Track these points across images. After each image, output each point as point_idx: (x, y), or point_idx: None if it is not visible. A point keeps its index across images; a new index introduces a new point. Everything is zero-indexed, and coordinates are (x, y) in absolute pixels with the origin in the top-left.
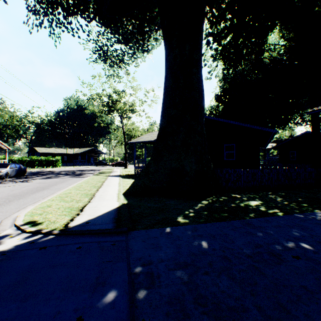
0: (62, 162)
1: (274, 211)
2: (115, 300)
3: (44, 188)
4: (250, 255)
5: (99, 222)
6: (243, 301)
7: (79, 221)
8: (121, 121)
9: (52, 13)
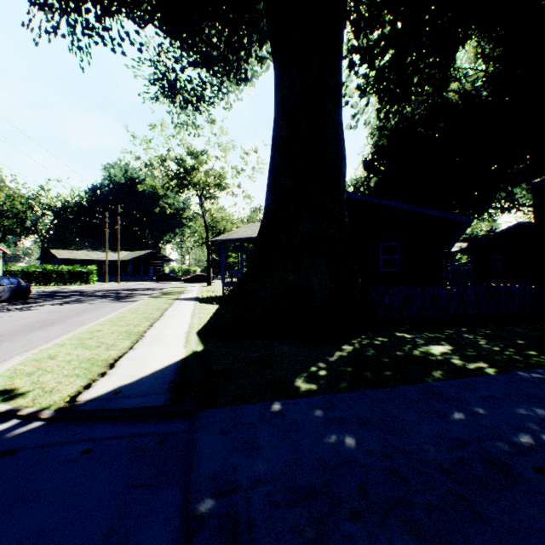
0: (100, 275)
1: (477, 365)
2: None
3: (55, 321)
4: (446, 465)
5: (141, 391)
6: None
7: (102, 389)
8: (200, 203)
9: (76, 9)
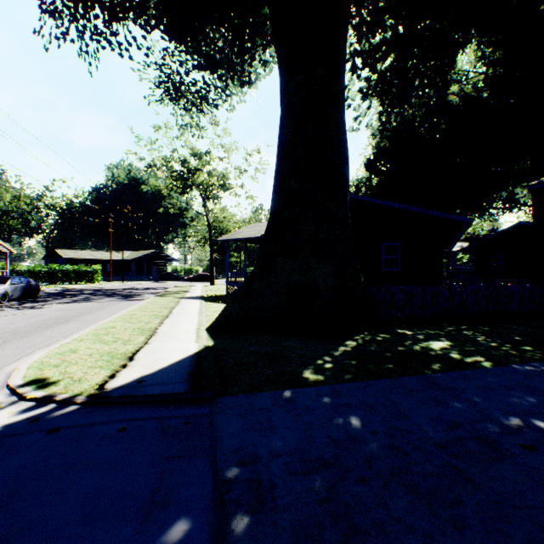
0: (104, 274)
1: (475, 359)
2: (186, 539)
3: (68, 319)
4: (442, 442)
5: (162, 380)
6: (439, 541)
7: (126, 378)
8: (203, 204)
9: (85, 16)
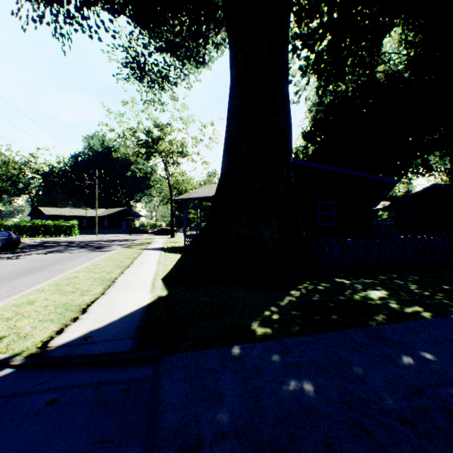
0: (81, 228)
1: (414, 309)
2: None
3: (39, 269)
4: (406, 416)
5: (109, 336)
6: None
7: (73, 334)
8: (165, 168)
9: (58, 1)
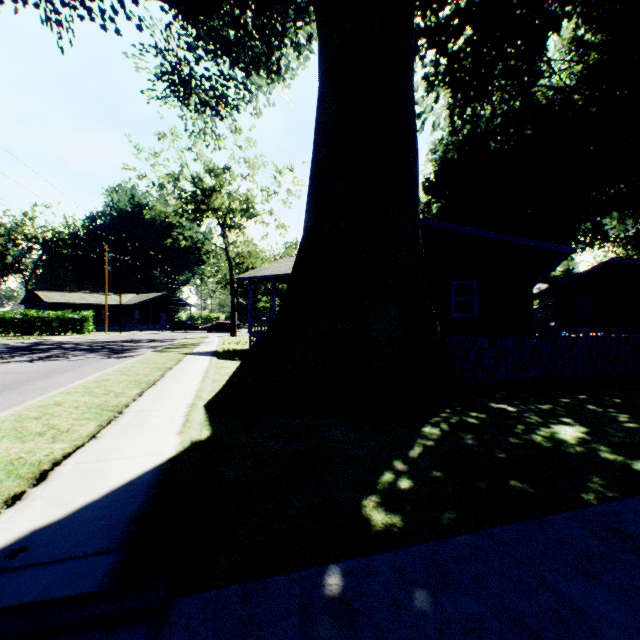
0: (99, 323)
1: None
2: None
3: (5, 387)
4: None
5: (67, 545)
6: None
7: None
8: (222, 234)
9: None
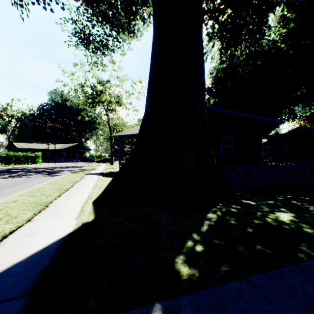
0: (45, 158)
1: None
2: None
3: None
4: None
5: None
6: None
7: None
8: (106, 114)
9: None
